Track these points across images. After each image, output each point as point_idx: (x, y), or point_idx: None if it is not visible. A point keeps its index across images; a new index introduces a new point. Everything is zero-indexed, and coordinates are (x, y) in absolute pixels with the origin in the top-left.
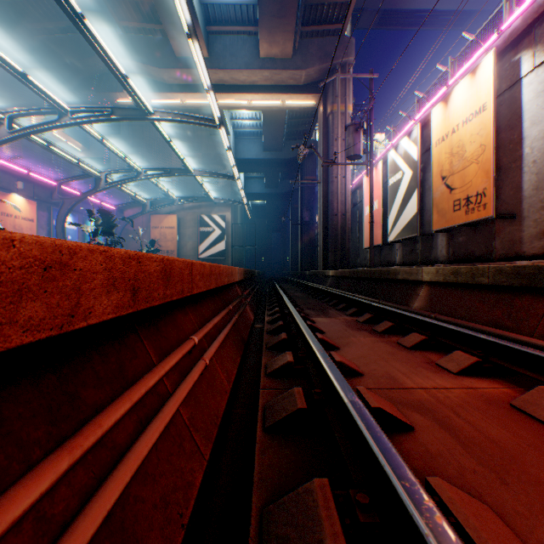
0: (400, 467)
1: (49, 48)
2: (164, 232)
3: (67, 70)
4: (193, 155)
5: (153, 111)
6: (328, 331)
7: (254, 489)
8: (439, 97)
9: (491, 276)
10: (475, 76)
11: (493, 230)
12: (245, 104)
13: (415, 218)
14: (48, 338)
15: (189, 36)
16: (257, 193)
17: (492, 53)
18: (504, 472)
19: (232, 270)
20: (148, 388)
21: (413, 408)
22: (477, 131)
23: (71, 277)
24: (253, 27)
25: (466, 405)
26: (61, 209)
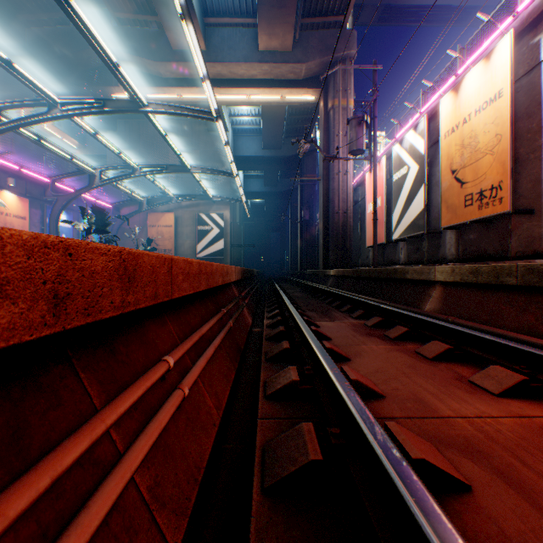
0: None
1: (42, 40)
2: (161, 231)
3: (60, 63)
4: (191, 153)
5: (147, 103)
6: (335, 337)
7: None
8: (446, 87)
9: (520, 276)
10: (490, 60)
11: (508, 227)
12: (243, 99)
13: (421, 214)
14: None
15: (183, 18)
16: (256, 192)
17: (509, 35)
18: None
19: (228, 269)
20: (58, 473)
21: (460, 450)
22: (492, 120)
23: None
24: (252, 19)
25: (528, 446)
26: (54, 207)
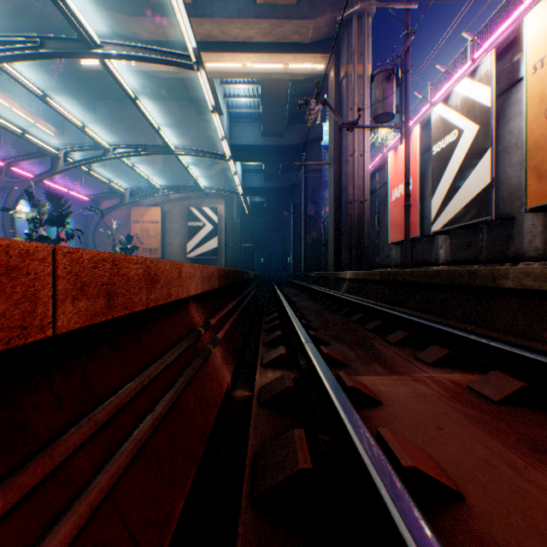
0: None
1: None
2: (146, 227)
3: (13, 18)
4: (180, 139)
5: (100, 42)
6: (459, 472)
7: None
8: (520, 13)
9: None
10: None
11: None
12: (239, 68)
13: (485, 192)
14: None
15: None
16: (255, 187)
17: None
18: None
19: (154, 270)
20: None
21: None
22: None
23: None
24: None
25: None
26: (9, 195)
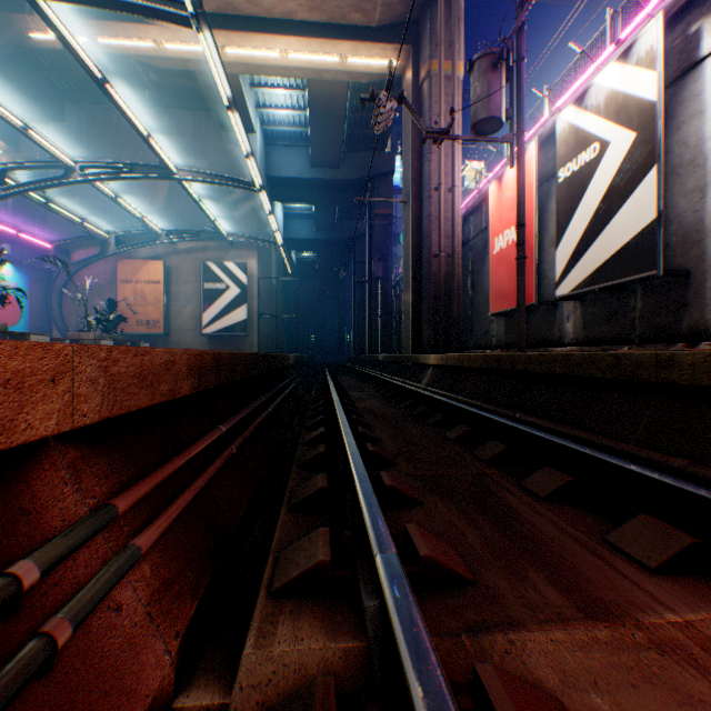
0: None
1: None
2: (142, 289)
3: None
4: (193, 164)
5: None
6: None
7: None
8: None
9: None
10: None
11: None
12: (275, 59)
13: (648, 234)
14: None
15: None
16: (303, 239)
17: None
18: None
19: None
20: None
21: None
22: None
23: None
24: None
25: None
26: None
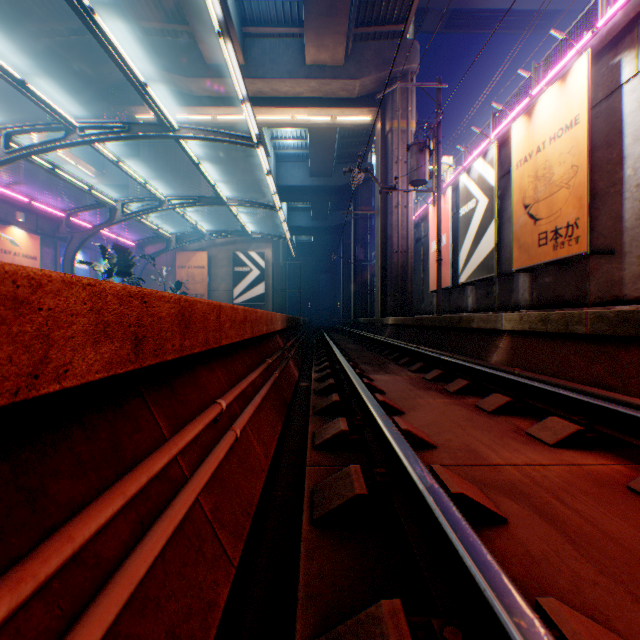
0: (509, 593)
1: (55, 53)
2: (192, 272)
3: (76, 79)
4: (226, 182)
5: (178, 127)
6: (389, 390)
7: (299, 610)
8: (520, 110)
9: (590, 324)
10: (565, 82)
11: (587, 269)
12: (288, 120)
13: (491, 254)
14: (0, 408)
15: (221, 35)
16: (302, 226)
17: (586, 55)
18: (635, 584)
19: (272, 317)
20: (152, 475)
21: (503, 492)
22: (567, 149)
23: (33, 320)
24: (298, 28)
25: (570, 488)
26: (70, 245)
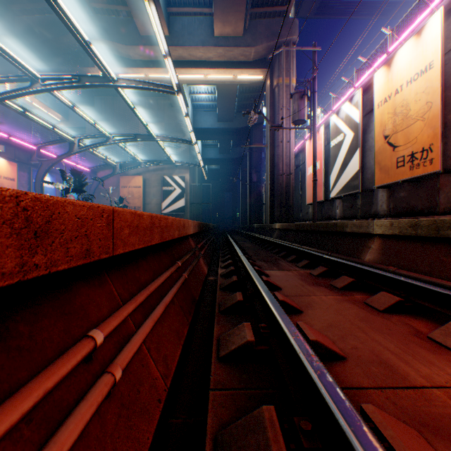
0: None
1: (28, 27)
2: (132, 191)
3: (44, 46)
4: (157, 125)
5: (117, 79)
6: (284, 286)
7: None
8: (378, 64)
9: None
10: (421, 36)
11: (437, 185)
12: (201, 78)
13: (356, 175)
14: None
15: None
16: (212, 158)
17: (440, 12)
18: None
19: (184, 223)
20: None
21: None
22: (423, 89)
23: None
24: (208, 9)
25: None
26: (39, 170)
